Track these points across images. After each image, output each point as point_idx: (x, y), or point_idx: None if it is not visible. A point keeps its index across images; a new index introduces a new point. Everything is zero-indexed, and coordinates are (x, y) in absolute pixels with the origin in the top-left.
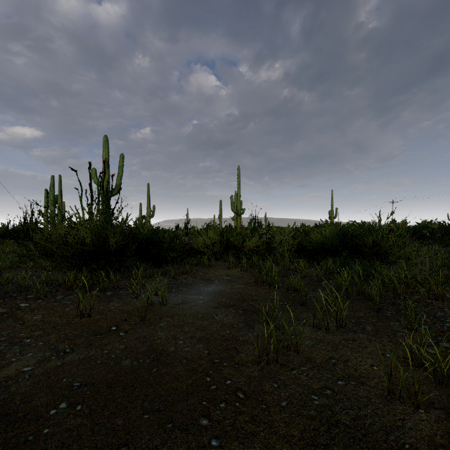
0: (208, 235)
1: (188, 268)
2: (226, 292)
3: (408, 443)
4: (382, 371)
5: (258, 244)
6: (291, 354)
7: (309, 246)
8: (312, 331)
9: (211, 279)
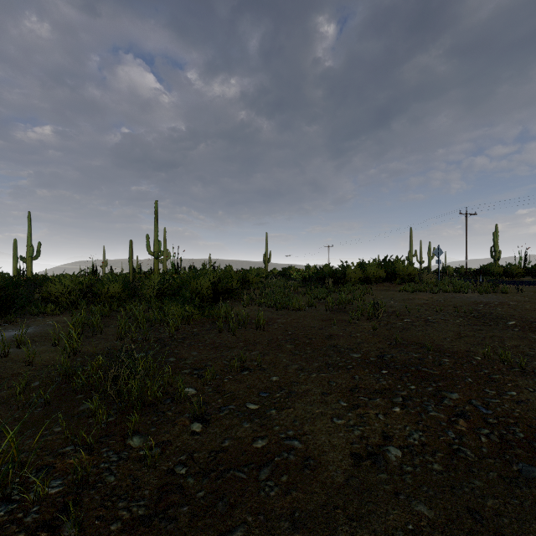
0: (63, 283)
1: (10, 317)
2: (27, 333)
3: (1, 375)
4: (50, 358)
5: (123, 291)
6: (3, 358)
7: (169, 291)
8: (48, 347)
9: (31, 325)
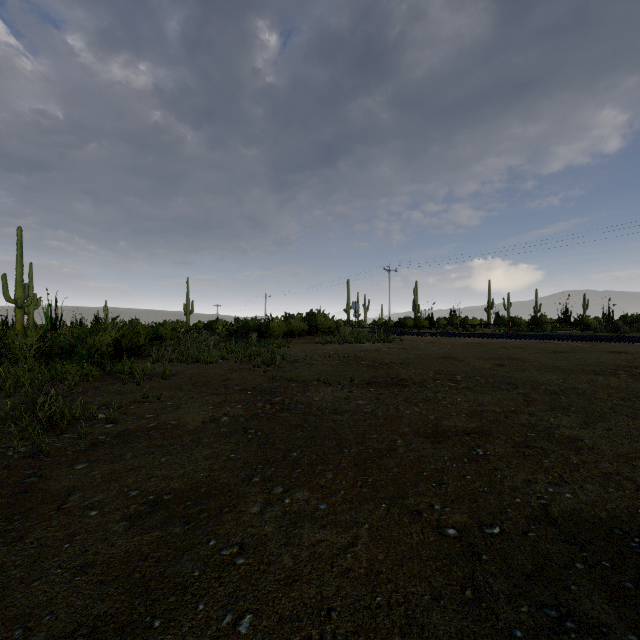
0: None
1: None
2: None
3: None
4: None
5: None
6: None
7: (55, 350)
8: None
9: None
